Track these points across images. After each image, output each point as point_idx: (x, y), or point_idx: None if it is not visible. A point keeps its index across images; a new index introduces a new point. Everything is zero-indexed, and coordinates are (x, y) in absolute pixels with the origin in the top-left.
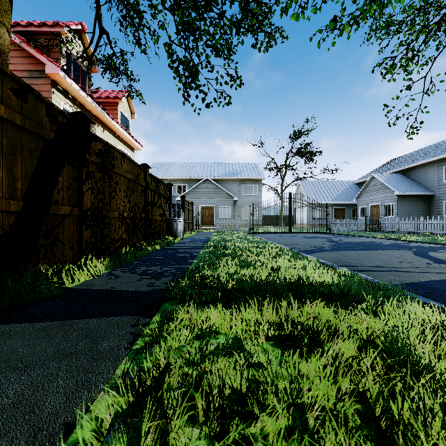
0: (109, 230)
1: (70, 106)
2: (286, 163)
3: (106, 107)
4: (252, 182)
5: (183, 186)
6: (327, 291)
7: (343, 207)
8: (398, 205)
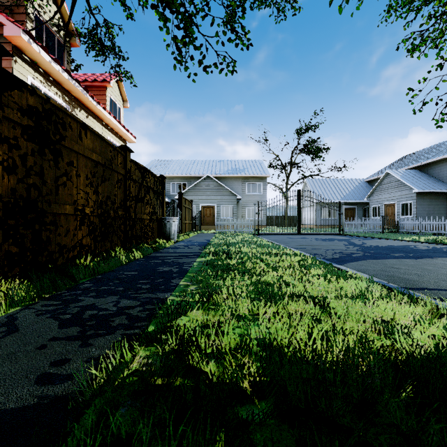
0: (55, 233)
1: (41, 82)
2: (291, 160)
3: (93, 92)
4: (256, 179)
5: (183, 184)
6: None
7: (353, 206)
8: (417, 203)
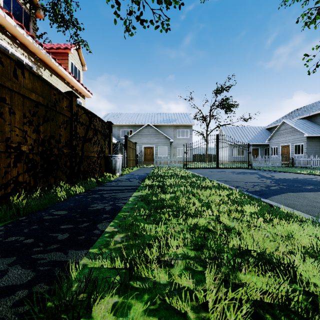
0: None
1: (9, 43)
2: (210, 113)
3: (58, 57)
4: (184, 127)
5: (130, 130)
6: None
7: (257, 147)
8: (307, 145)
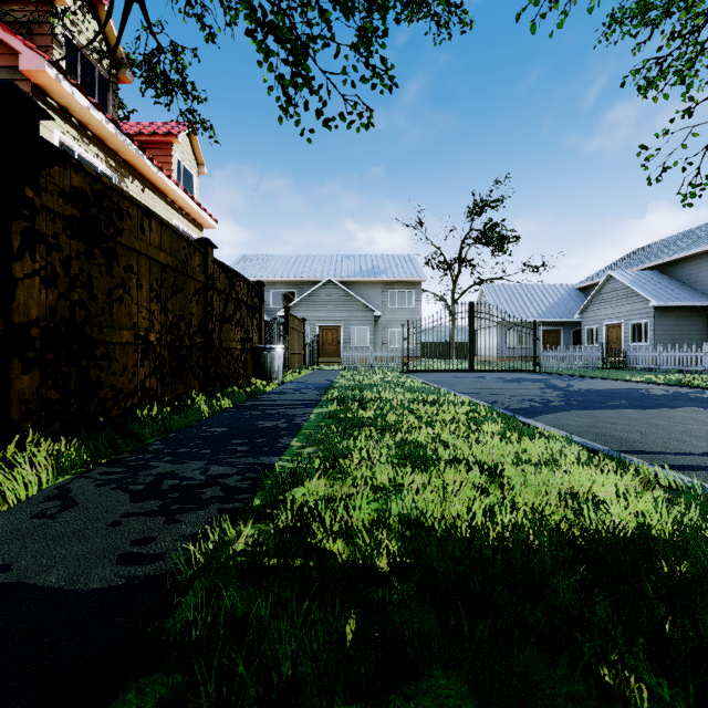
0: (108, 371)
1: (75, 138)
2: (460, 255)
3: (152, 151)
4: (405, 286)
5: (290, 293)
6: (704, 581)
7: (557, 327)
8: (655, 323)
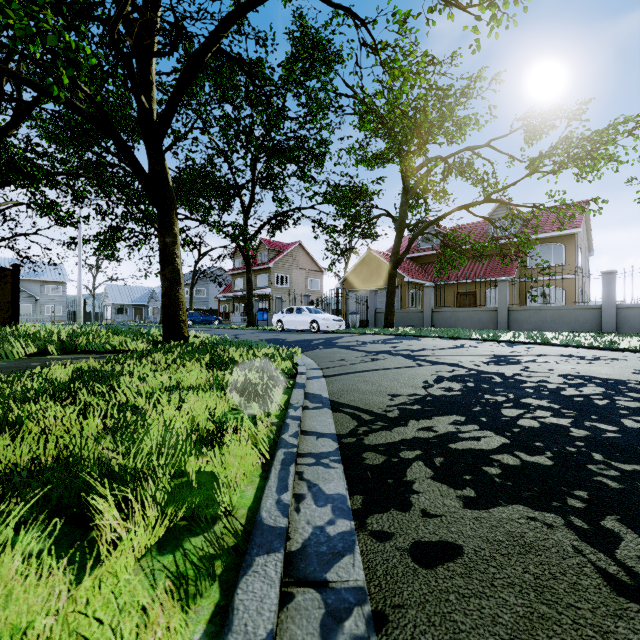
0: None
1: None
2: (97, 264)
3: None
4: (56, 283)
5: None
6: None
7: (141, 307)
8: None
